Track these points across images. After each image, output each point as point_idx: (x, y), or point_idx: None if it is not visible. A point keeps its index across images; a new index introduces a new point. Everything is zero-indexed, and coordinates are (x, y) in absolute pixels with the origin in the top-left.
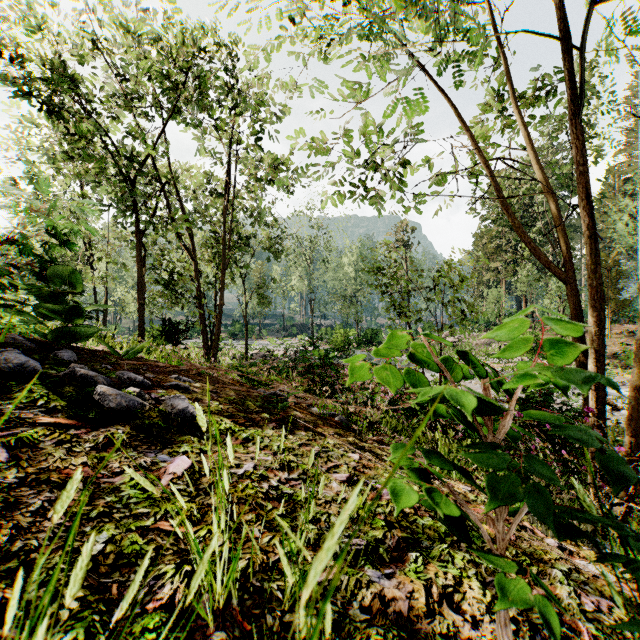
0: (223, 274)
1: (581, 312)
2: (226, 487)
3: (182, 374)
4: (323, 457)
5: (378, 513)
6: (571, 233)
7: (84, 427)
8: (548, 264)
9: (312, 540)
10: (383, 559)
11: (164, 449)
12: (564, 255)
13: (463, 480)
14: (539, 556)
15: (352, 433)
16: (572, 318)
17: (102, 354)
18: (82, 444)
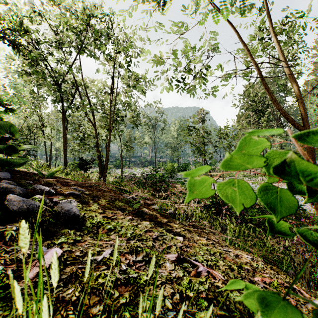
0: (109, 134)
1: (312, 150)
2: None
3: (79, 186)
4: (160, 240)
5: (200, 291)
6: None
7: None
8: (292, 122)
9: None
10: None
11: (45, 241)
12: (302, 116)
13: (242, 248)
14: None
15: (177, 221)
16: (307, 153)
17: (31, 174)
18: None
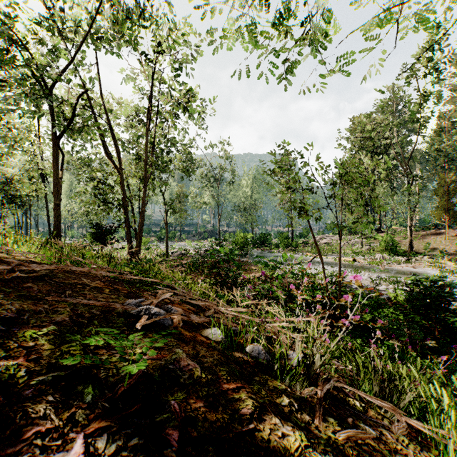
0: (144, 186)
1: None
2: None
3: None
4: None
5: None
6: (411, 162)
7: None
8: None
9: None
10: None
11: None
12: None
13: None
14: None
15: (284, 395)
16: None
17: None
18: None
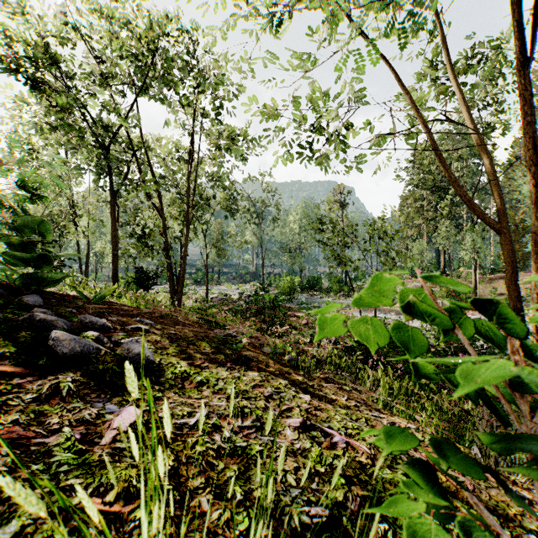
0: (187, 229)
1: (514, 260)
2: (161, 470)
3: (145, 317)
4: (276, 399)
5: (336, 467)
6: (482, 195)
7: (31, 375)
8: (482, 215)
9: (270, 533)
10: (348, 532)
11: (114, 397)
12: (497, 207)
13: (403, 414)
14: (503, 511)
15: (301, 372)
16: (505, 265)
17: (71, 298)
18: (22, 396)
